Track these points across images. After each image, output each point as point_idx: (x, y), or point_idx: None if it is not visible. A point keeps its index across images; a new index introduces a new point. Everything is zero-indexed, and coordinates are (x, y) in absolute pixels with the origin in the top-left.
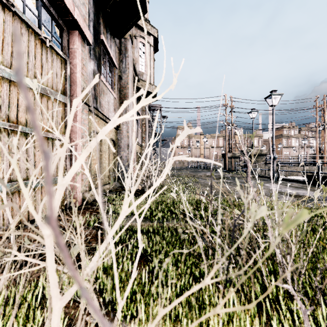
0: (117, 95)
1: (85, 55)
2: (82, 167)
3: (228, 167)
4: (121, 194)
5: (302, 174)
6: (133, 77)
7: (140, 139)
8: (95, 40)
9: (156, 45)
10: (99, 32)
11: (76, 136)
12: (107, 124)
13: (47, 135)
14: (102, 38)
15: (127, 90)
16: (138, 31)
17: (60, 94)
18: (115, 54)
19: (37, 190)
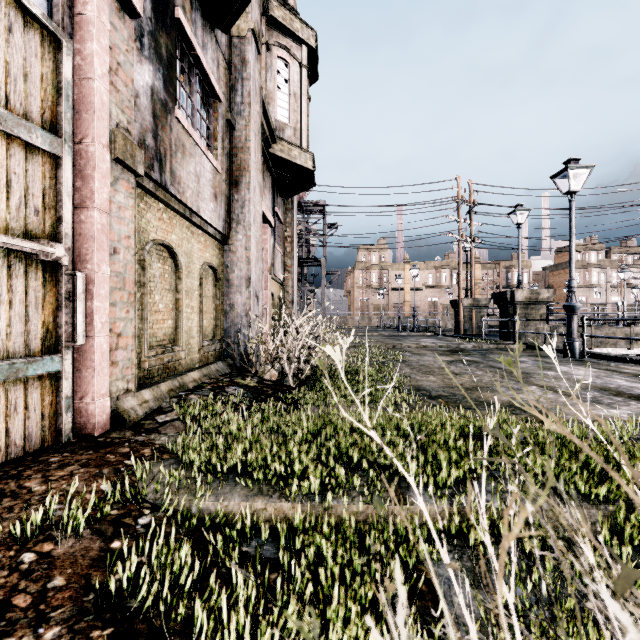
0: (223, 165)
1: (124, 43)
2: (114, 330)
3: (464, 329)
4: (225, 395)
5: (627, 344)
6: (262, 131)
7: (281, 268)
8: (157, 15)
9: (313, 67)
10: None
11: (93, 247)
12: (195, 228)
13: None
14: (179, 15)
15: (246, 155)
16: (273, 33)
17: (34, 127)
18: (217, 70)
19: None
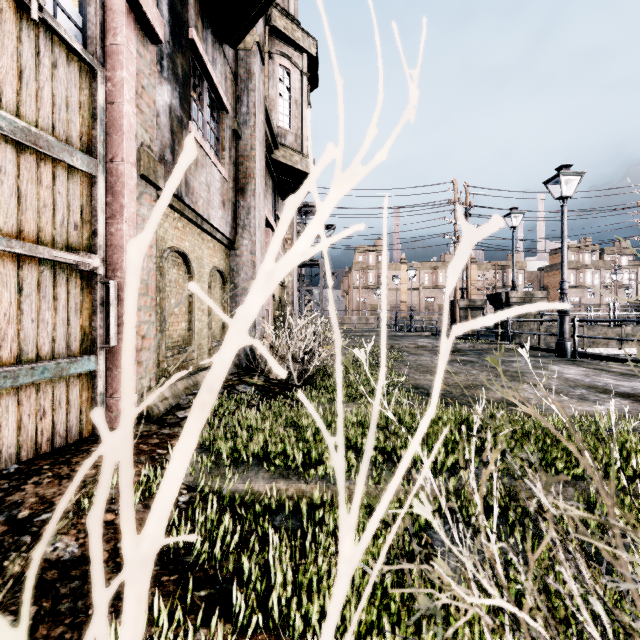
0: (230, 173)
1: (148, 67)
2: (139, 332)
3: None
4: (236, 393)
5: (618, 344)
6: (266, 138)
7: None
8: (174, 38)
9: (313, 74)
10: (185, 22)
11: (123, 257)
12: (205, 235)
13: (34, 252)
14: (193, 36)
15: (251, 163)
16: (275, 42)
17: (75, 151)
18: (225, 83)
19: (2, 396)
